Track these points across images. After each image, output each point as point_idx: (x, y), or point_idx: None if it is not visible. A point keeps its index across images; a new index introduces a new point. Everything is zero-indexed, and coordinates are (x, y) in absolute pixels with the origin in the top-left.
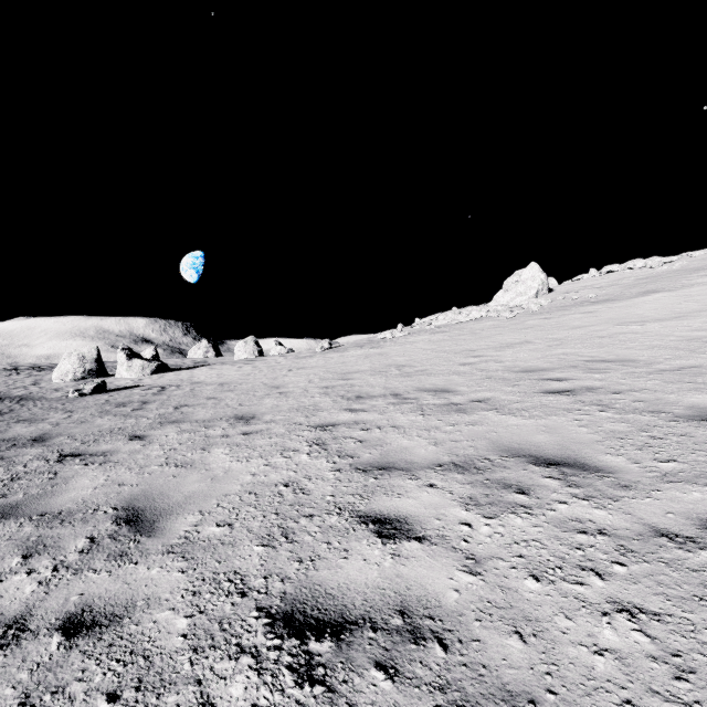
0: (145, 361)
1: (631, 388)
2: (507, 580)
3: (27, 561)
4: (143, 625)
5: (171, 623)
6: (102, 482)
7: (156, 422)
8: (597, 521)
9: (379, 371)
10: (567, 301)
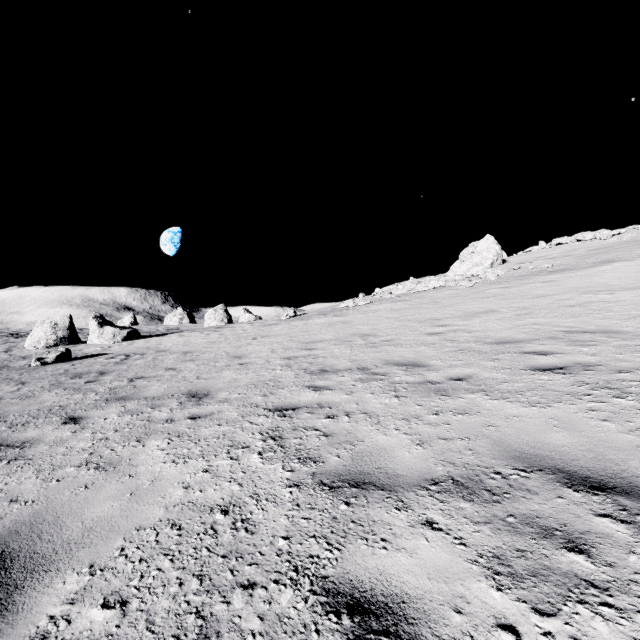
0: (116, 329)
1: (636, 365)
2: None
3: None
4: None
5: None
6: None
7: (102, 399)
8: None
9: (343, 341)
10: (523, 270)
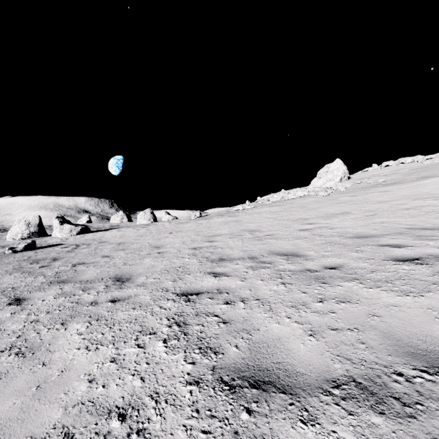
0: (72, 226)
1: None
2: None
3: None
4: None
5: None
6: None
7: (47, 281)
8: None
9: (236, 235)
10: (364, 184)
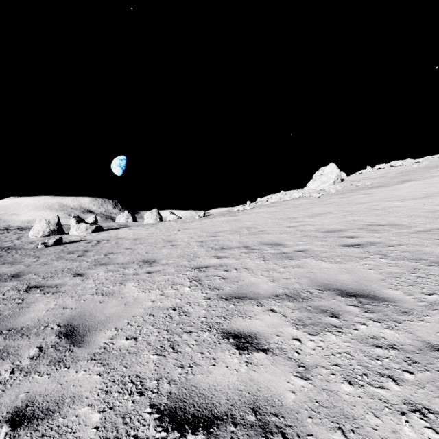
0: (88, 224)
1: (399, 243)
2: (329, 384)
3: None
4: (68, 419)
5: (88, 417)
6: (52, 306)
7: (92, 264)
8: (388, 338)
9: (235, 231)
10: (353, 186)
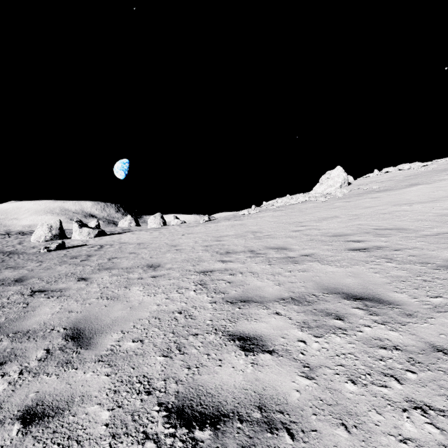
0: (90, 229)
1: (406, 247)
2: (333, 383)
3: (2, 367)
4: (78, 416)
5: (98, 415)
6: (57, 310)
7: (96, 269)
8: (392, 340)
9: (240, 235)
10: (360, 190)
